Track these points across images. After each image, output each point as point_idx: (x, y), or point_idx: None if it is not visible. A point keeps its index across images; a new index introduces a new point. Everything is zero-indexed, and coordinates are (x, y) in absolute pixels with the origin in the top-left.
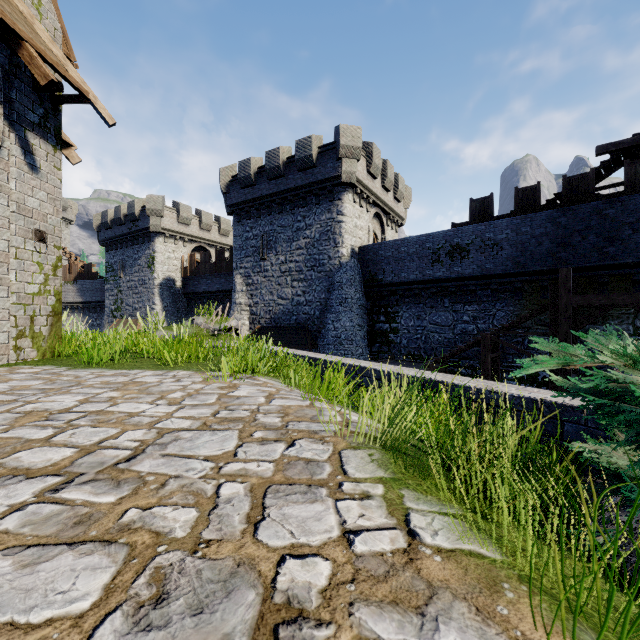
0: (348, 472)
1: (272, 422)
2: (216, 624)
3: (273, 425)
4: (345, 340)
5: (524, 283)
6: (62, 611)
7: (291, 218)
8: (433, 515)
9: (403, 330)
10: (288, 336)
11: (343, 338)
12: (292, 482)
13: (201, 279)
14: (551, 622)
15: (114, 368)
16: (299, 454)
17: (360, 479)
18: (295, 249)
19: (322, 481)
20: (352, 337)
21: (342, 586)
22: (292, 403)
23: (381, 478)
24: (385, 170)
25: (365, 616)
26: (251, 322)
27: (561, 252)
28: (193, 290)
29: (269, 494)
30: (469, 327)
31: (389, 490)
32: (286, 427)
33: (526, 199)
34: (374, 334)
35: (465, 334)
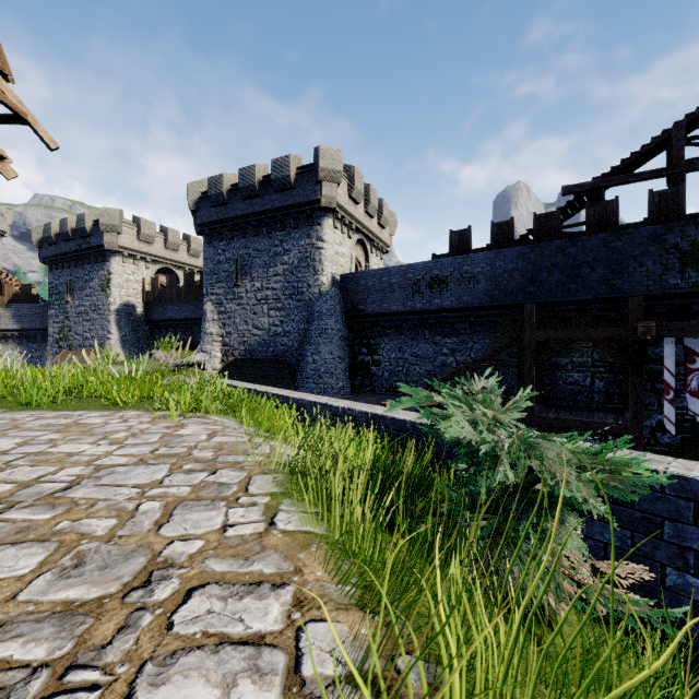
0: (249, 490)
1: (204, 456)
2: (114, 573)
3: (204, 458)
4: (325, 373)
5: (498, 316)
6: (9, 575)
7: (268, 242)
8: (296, 513)
9: (385, 362)
10: (264, 369)
11: (323, 371)
12: (201, 499)
13: (166, 305)
14: (327, 560)
15: (56, 409)
16: (216, 480)
17: (256, 494)
18: (272, 275)
19: (225, 497)
20: (332, 370)
21: (205, 551)
22: (231, 439)
23: (273, 493)
24: (368, 195)
25: (211, 563)
26: (223, 354)
27: (530, 287)
28: (157, 317)
29: (179, 507)
30: (448, 359)
31: (273, 500)
32: (215, 460)
33: (501, 234)
34: (356, 367)
35: (445, 366)
